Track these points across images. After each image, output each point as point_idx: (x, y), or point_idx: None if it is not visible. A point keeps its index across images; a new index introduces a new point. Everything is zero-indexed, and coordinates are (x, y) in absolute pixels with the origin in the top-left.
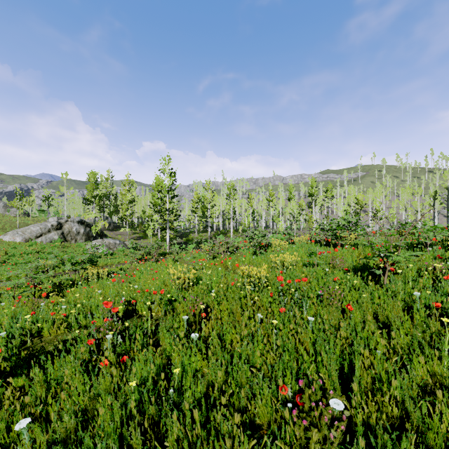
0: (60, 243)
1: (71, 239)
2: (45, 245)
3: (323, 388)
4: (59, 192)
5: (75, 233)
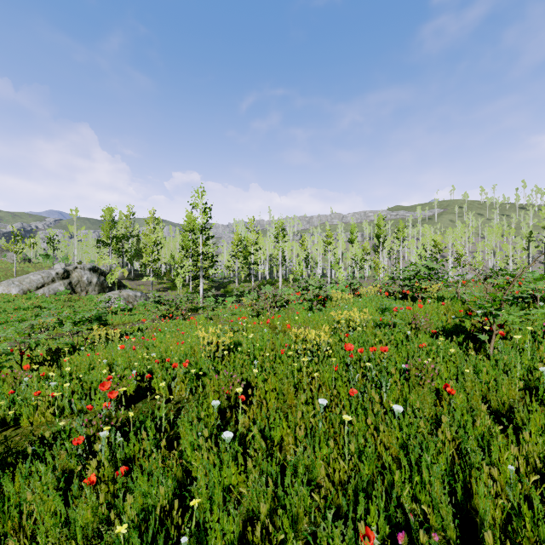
0: (67, 295)
1: (80, 291)
2: (48, 298)
3: (427, 528)
4: (67, 233)
5: (86, 283)
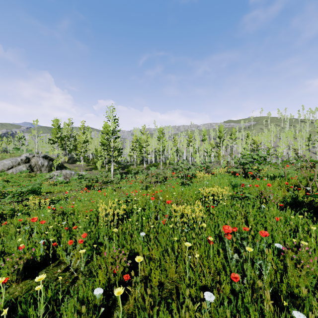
0: (28, 173)
1: (36, 170)
2: (15, 175)
3: None
4: (31, 134)
5: (40, 165)
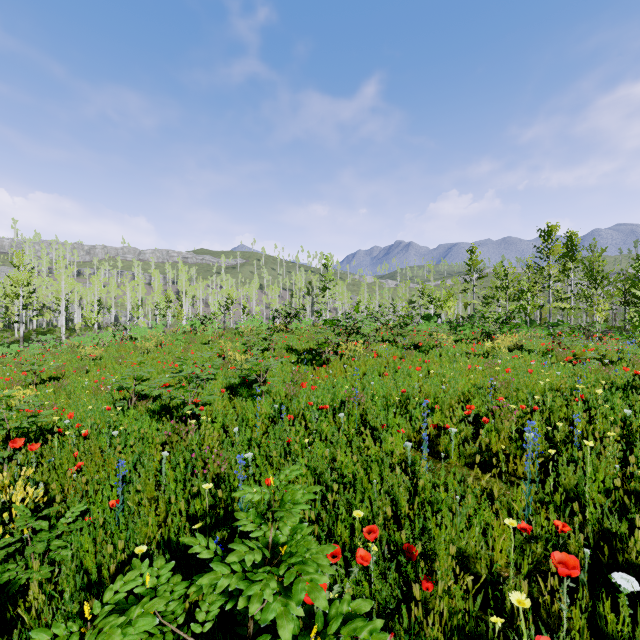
0: None
1: None
2: None
3: None
4: None
5: None
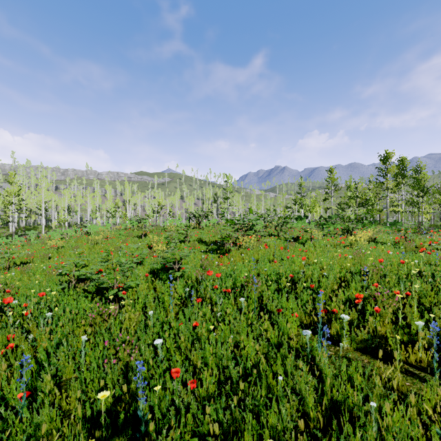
0: None
1: None
2: None
3: None
4: None
5: None
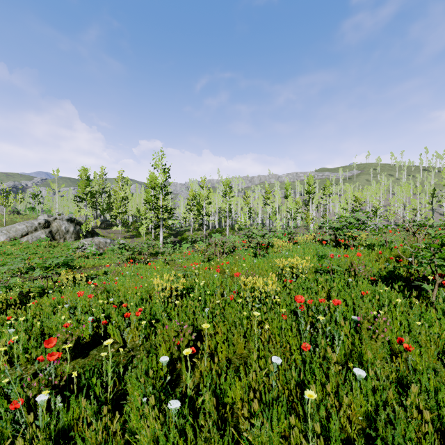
0: (48, 242)
1: (59, 238)
2: (31, 244)
3: None
4: (50, 189)
5: (64, 231)
